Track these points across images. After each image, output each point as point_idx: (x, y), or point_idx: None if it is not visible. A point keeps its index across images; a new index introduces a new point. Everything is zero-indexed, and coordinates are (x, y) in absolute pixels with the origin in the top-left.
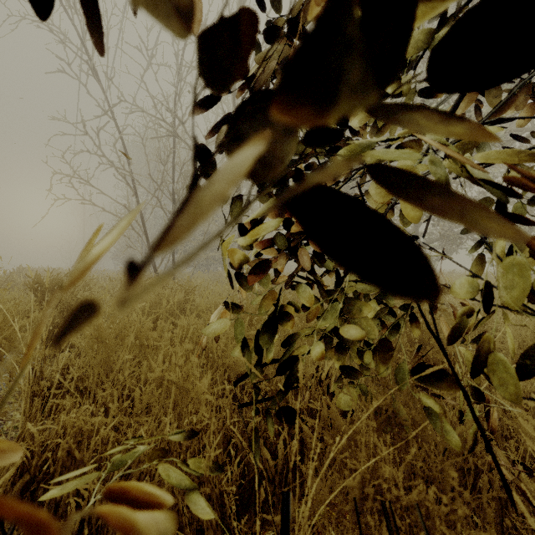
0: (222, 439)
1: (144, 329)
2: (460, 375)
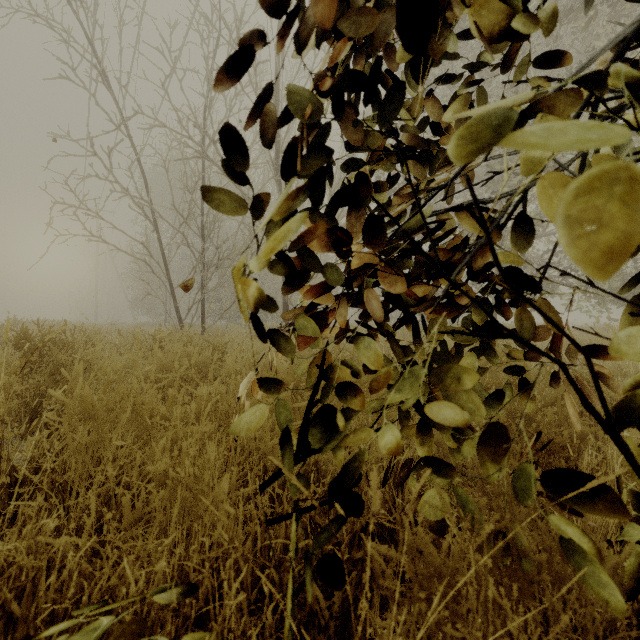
0: (251, 569)
1: (147, 402)
2: (587, 466)
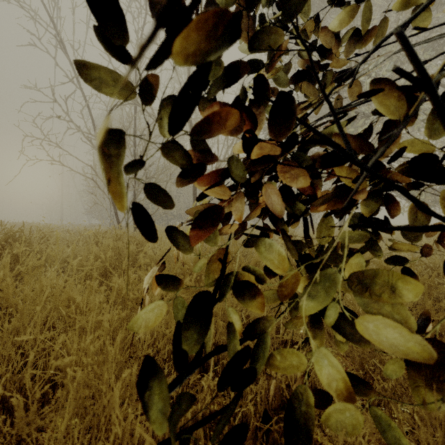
0: None
1: (64, 292)
2: None
